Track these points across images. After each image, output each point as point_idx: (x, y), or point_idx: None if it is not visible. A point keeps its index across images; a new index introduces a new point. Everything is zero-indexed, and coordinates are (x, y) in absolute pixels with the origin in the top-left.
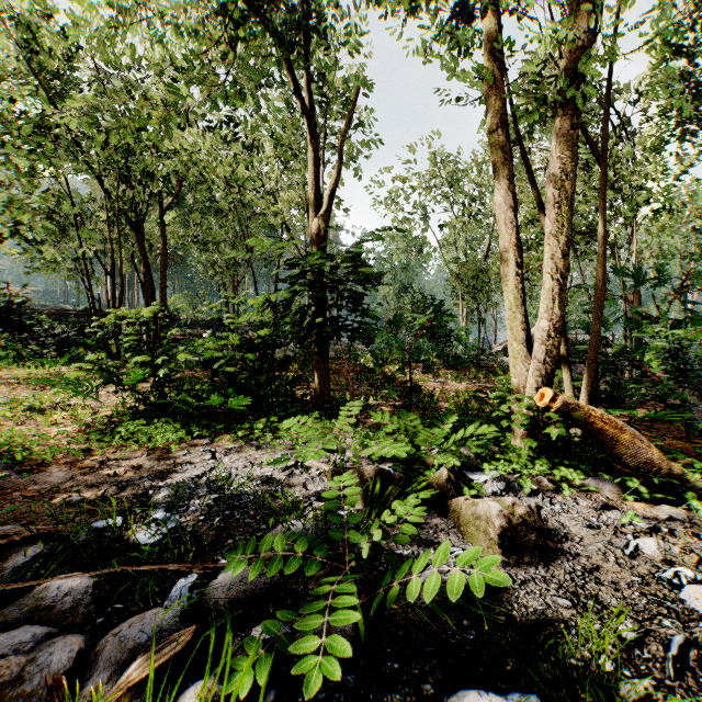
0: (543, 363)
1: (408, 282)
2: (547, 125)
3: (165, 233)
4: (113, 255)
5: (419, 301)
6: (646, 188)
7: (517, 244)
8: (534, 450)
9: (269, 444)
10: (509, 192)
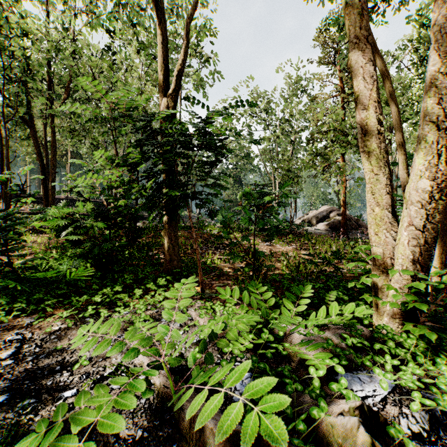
0: (422, 230)
1: (239, 178)
2: (336, 67)
3: (54, 129)
4: (2, 142)
5: (250, 185)
6: (410, 106)
7: (378, 99)
8: (422, 338)
9: (103, 322)
10: (368, 44)
